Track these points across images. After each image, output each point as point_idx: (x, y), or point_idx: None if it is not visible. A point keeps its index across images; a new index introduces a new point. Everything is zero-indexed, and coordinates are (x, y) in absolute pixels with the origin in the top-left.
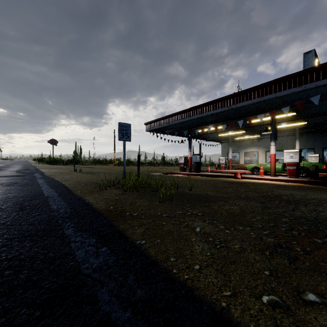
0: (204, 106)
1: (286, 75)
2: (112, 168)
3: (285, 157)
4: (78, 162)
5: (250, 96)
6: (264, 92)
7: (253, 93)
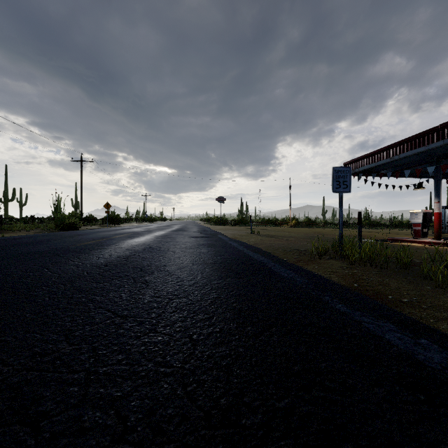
0: None
1: None
2: (291, 231)
3: None
4: (246, 223)
5: None
6: None
7: None
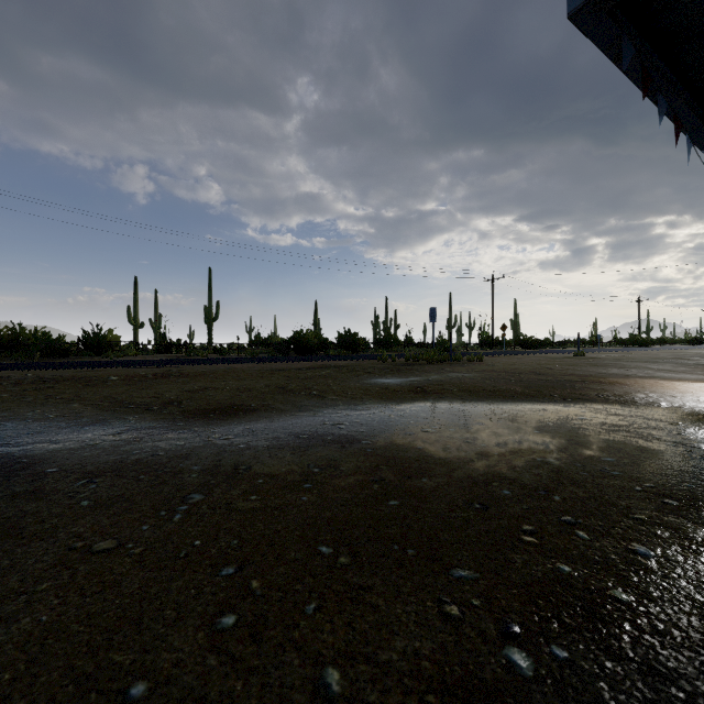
0: None
1: None
2: None
3: None
4: None
5: None
6: None
7: None
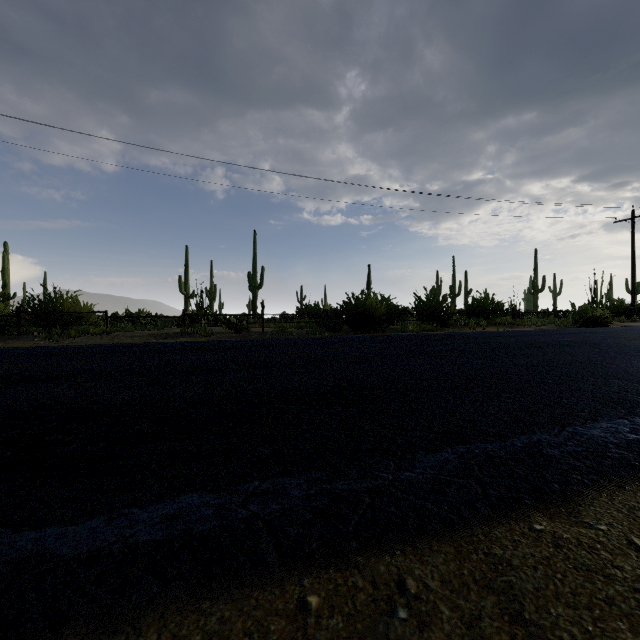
0: None
1: None
2: None
3: None
4: None
5: None
6: None
7: None
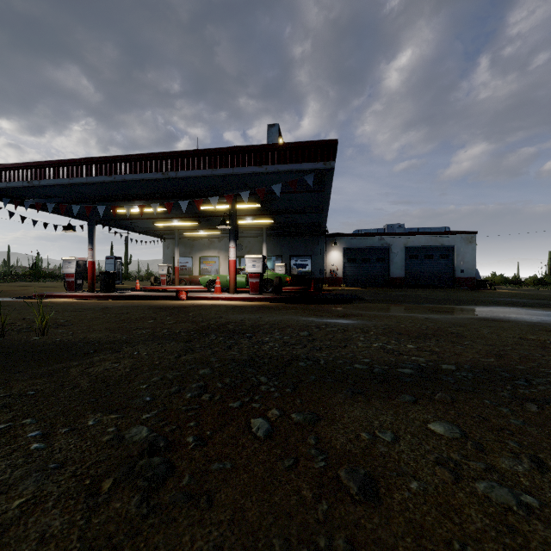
0: (118, 162)
1: (246, 146)
2: None
3: (247, 265)
4: None
5: (199, 163)
6: (218, 163)
7: (203, 159)
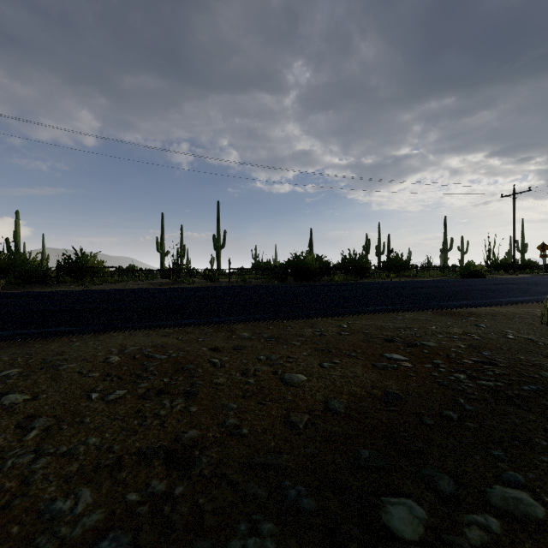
0: None
1: None
2: None
3: None
4: None
5: None
6: None
7: None
